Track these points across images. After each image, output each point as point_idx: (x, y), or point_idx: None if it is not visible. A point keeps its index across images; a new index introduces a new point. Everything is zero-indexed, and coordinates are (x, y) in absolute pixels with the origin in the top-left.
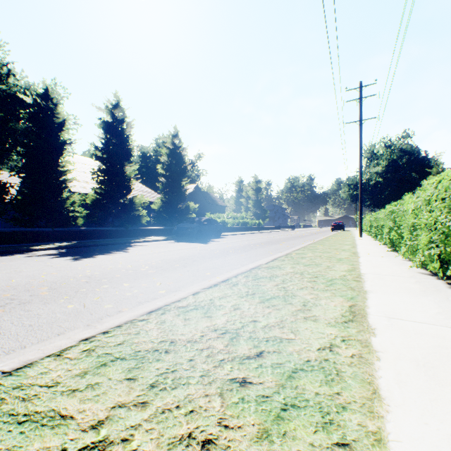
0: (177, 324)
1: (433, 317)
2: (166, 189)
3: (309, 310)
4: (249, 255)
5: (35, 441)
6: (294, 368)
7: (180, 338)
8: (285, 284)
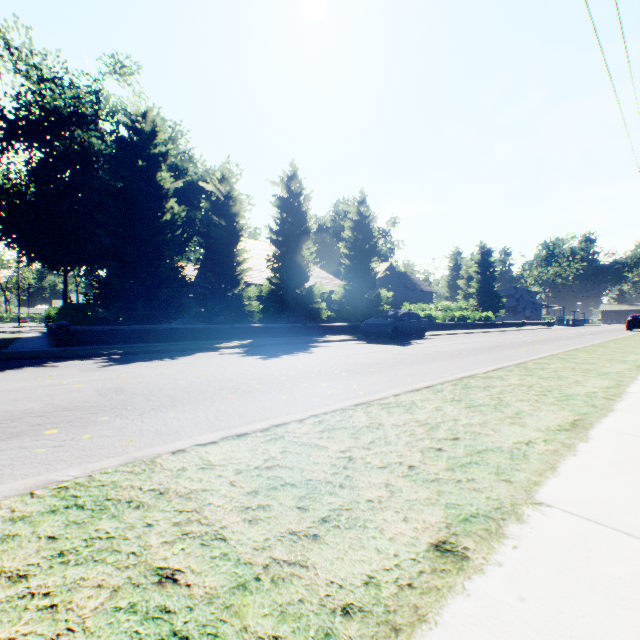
0: (382, 414)
1: None
2: (350, 273)
3: (520, 418)
4: (463, 362)
5: (312, 451)
6: (484, 448)
7: (386, 423)
8: (501, 395)
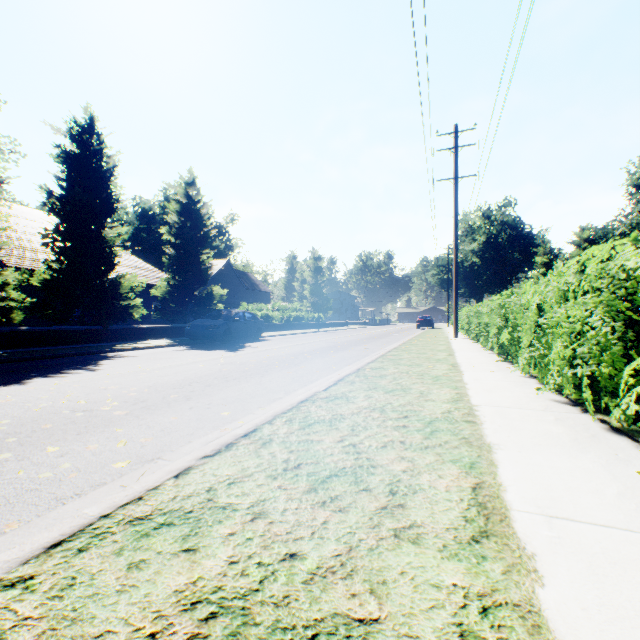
0: (102, 591)
1: (619, 507)
2: (176, 265)
3: (403, 507)
4: (300, 372)
5: None
6: None
7: None
8: (355, 436)
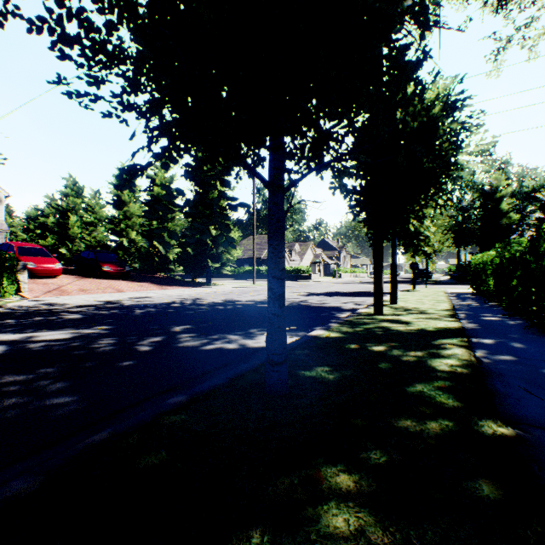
0: None
1: None
2: None
3: None
4: None
5: None
6: None
7: None
8: None
